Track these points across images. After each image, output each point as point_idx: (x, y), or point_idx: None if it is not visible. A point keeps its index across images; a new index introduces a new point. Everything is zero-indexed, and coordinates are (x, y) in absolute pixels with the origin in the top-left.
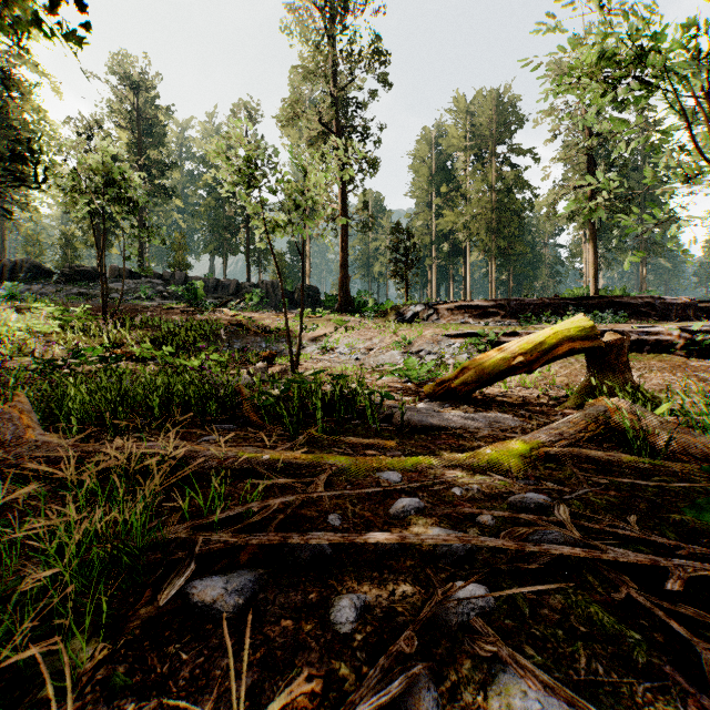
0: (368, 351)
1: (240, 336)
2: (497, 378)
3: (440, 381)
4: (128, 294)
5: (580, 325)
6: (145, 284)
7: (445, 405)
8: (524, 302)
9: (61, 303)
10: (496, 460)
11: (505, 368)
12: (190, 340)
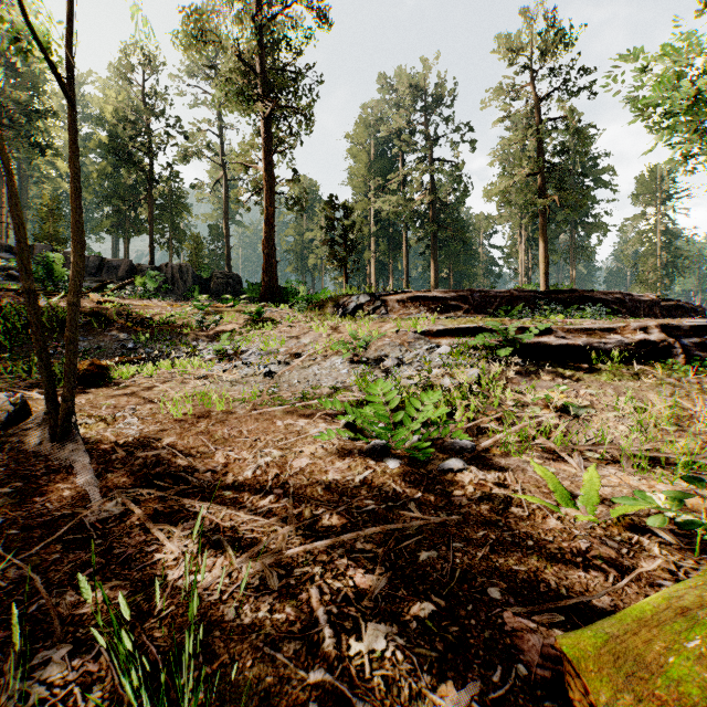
0: (292, 357)
1: (93, 331)
2: None
3: None
4: None
5: None
6: None
7: None
8: (489, 294)
9: None
10: None
11: None
12: None
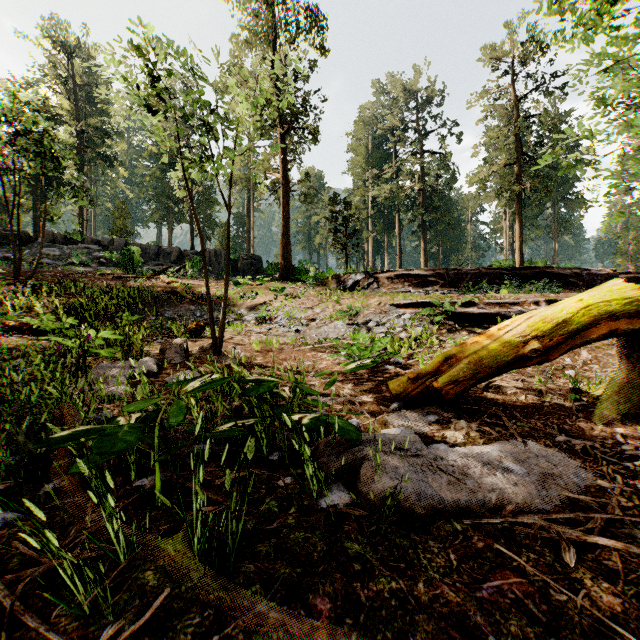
0: (310, 321)
1: (173, 304)
2: (496, 372)
3: (415, 375)
4: (60, 259)
5: (626, 295)
6: (81, 250)
7: (428, 418)
8: (461, 271)
9: None
10: None
11: (511, 358)
12: (112, 308)
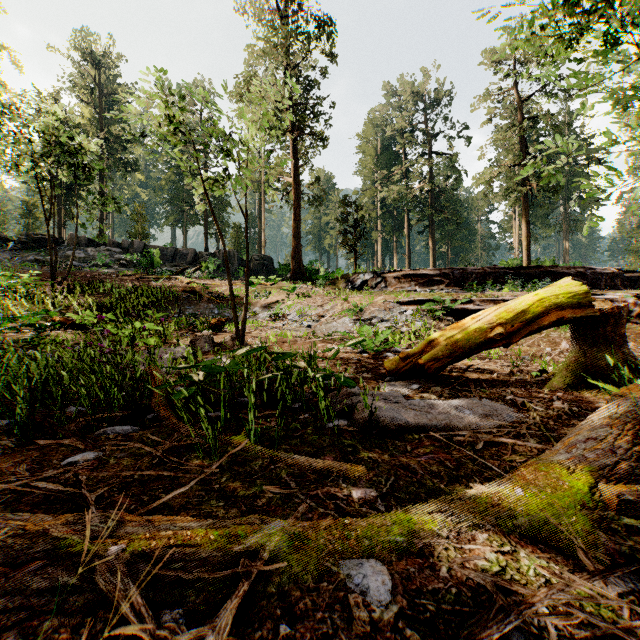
0: (320, 318)
1: (192, 303)
2: (470, 352)
3: (405, 355)
4: (85, 261)
5: (571, 290)
6: (104, 252)
7: (413, 386)
8: (466, 271)
9: (14, 269)
10: (538, 512)
11: (481, 341)
12: (139, 306)
